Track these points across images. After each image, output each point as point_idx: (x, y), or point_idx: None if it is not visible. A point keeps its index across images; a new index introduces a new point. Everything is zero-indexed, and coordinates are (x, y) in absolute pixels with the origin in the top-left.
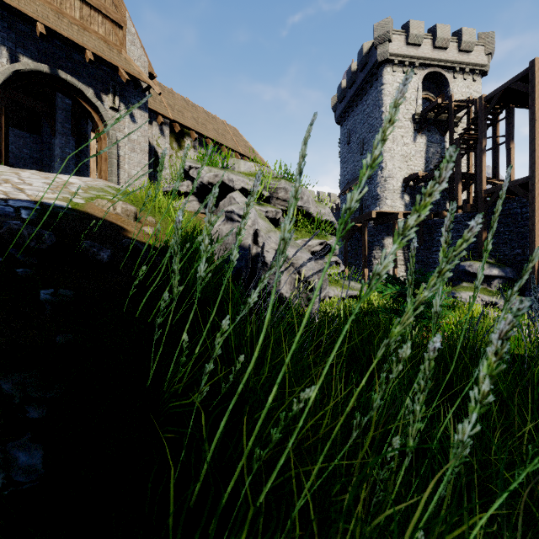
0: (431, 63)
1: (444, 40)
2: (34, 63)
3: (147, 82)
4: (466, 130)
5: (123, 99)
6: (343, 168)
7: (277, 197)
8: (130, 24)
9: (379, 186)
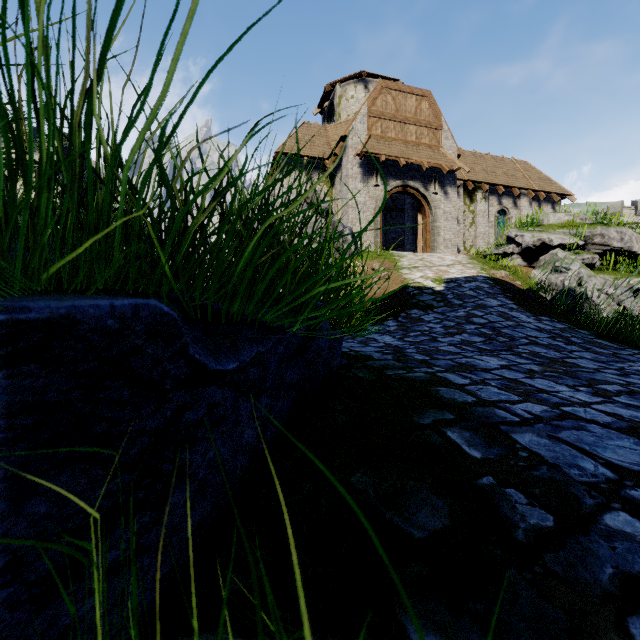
0: None
1: None
2: (395, 183)
3: (459, 165)
4: None
5: (440, 184)
6: None
7: (592, 243)
8: (445, 125)
9: None
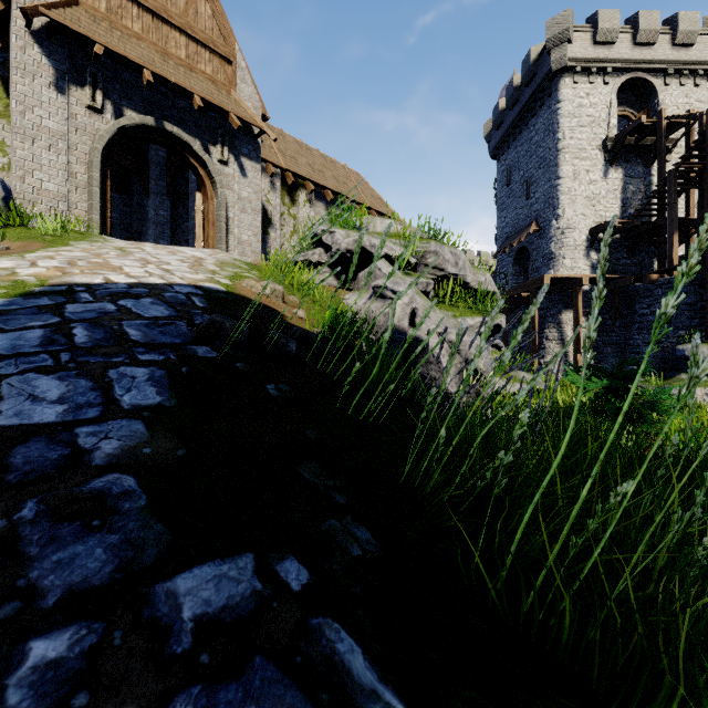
0: (630, 67)
1: (650, 32)
2: (139, 116)
3: (261, 126)
4: (686, 159)
5: (232, 150)
6: (500, 218)
7: (425, 264)
8: (241, 58)
9: (553, 241)
